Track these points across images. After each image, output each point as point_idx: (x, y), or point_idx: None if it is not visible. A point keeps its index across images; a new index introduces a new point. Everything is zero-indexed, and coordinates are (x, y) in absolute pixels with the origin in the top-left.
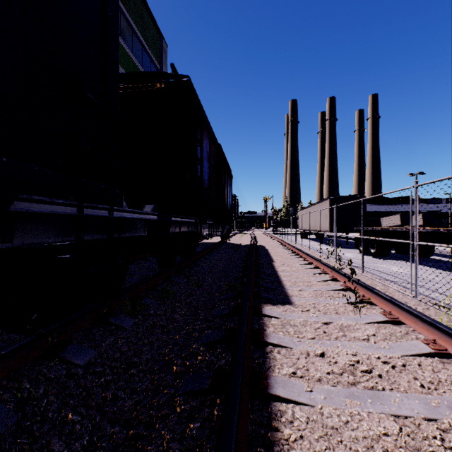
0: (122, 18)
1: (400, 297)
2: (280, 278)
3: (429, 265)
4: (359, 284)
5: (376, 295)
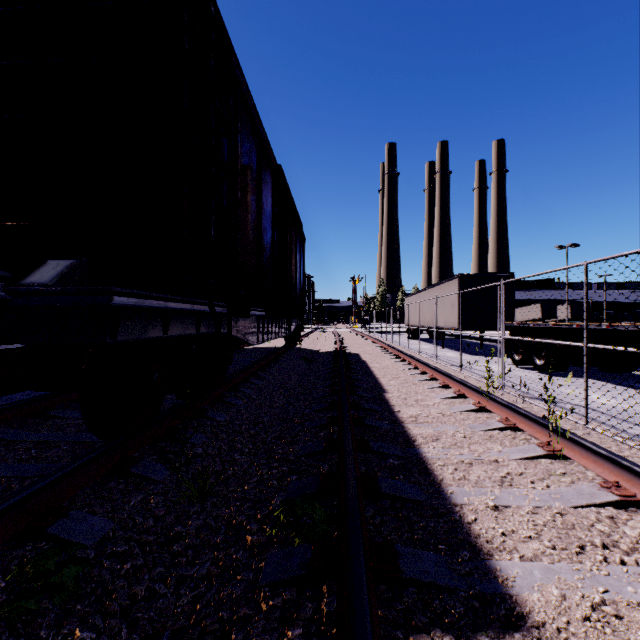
0: None
1: None
2: (418, 449)
3: None
4: None
5: None
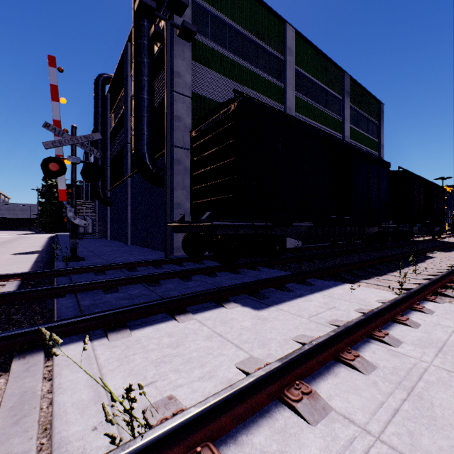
0: (358, 116)
1: None
2: None
3: None
4: None
5: None
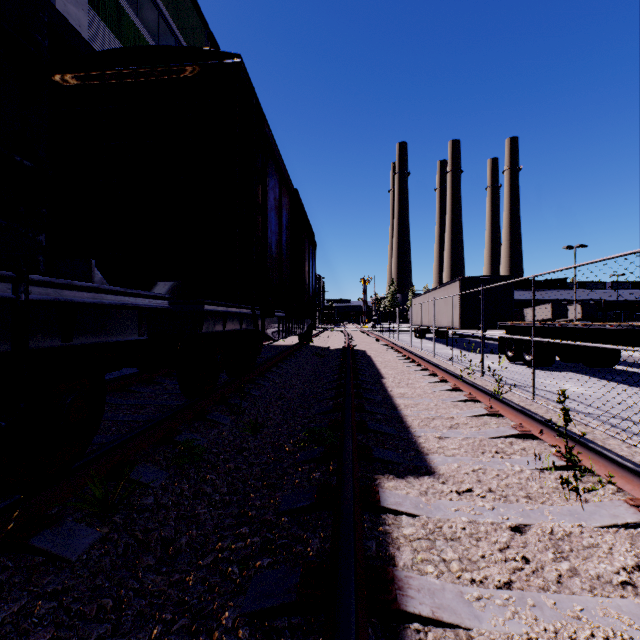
0: None
1: (627, 452)
2: (399, 411)
3: (616, 380)
4: (550, 428)
5: (596, 454)
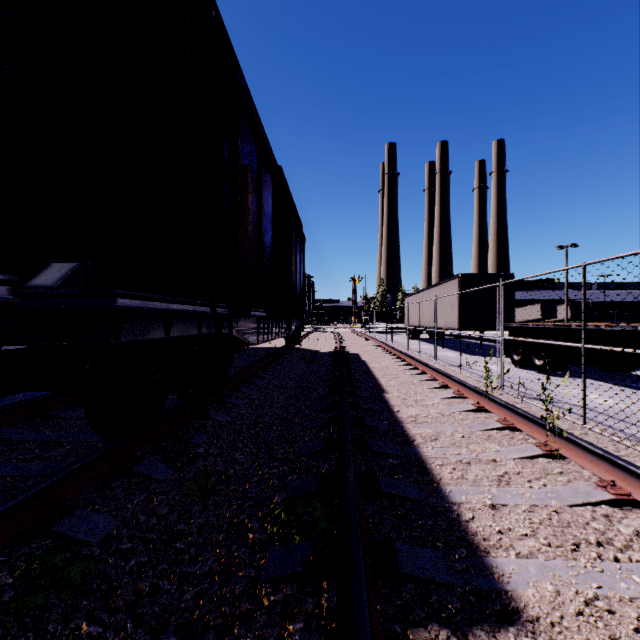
0: None
1: None
2: (417, 449)
3: None
4: None
5: None
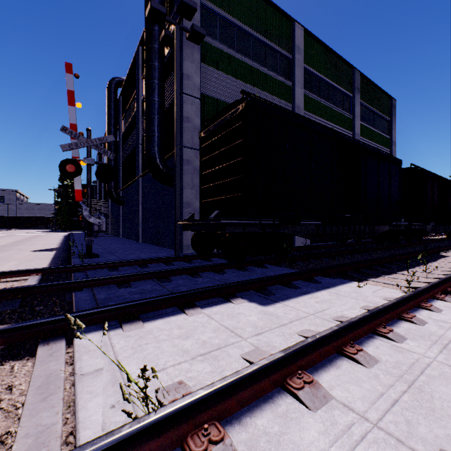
0: (369, 112)
1: None
2: None
3: None
4: None
5: None
